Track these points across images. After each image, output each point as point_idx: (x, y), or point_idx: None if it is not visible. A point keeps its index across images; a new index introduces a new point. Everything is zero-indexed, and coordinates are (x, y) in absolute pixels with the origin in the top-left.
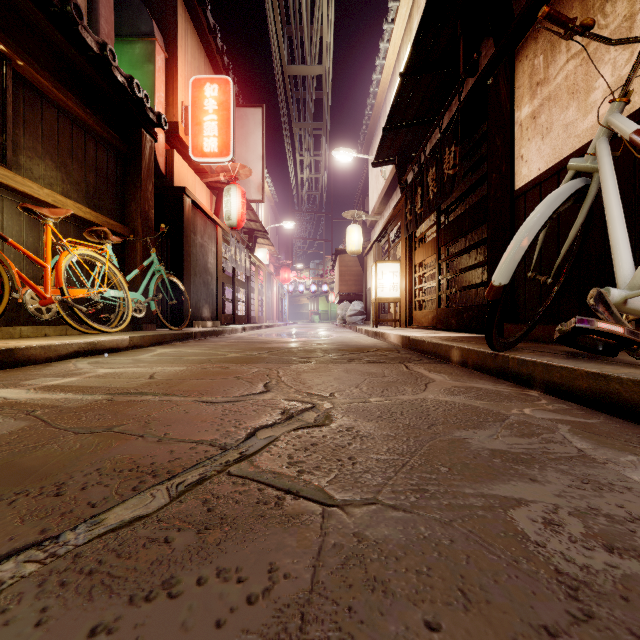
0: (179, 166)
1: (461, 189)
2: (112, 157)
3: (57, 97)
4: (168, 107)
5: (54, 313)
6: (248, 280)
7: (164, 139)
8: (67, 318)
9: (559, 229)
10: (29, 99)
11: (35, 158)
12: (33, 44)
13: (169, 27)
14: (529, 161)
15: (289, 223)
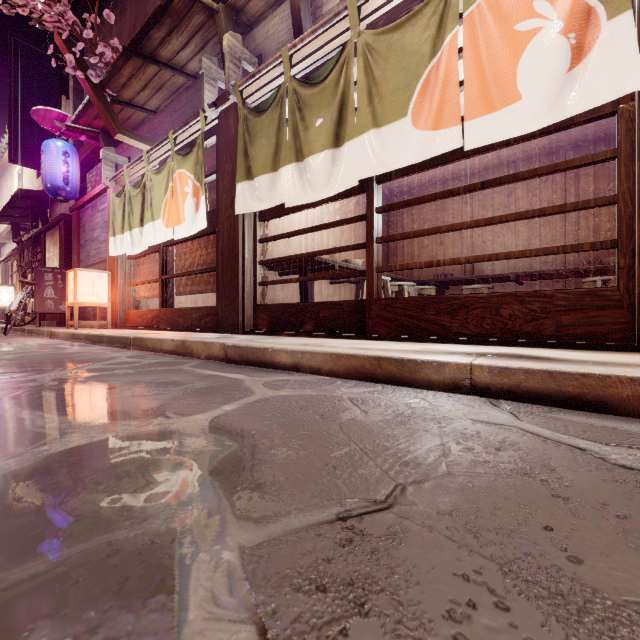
0: None
1: None
2: None
3: None
4: None
5: None
6: None
7: None
8: None
9: None
10: None
11: None
12: None
13: None
14: None
15: None
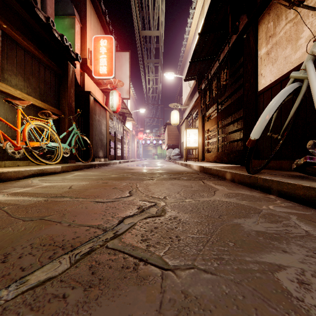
0: (87, 80)
1: (229, 92)
2: (53, 75)
3: (24, 44)
4: (82, 51)
5: (22, 154)
6: (122, 138)
7: (80, 67)
8: (29, 157)
9: (281, 111)
10: (9, 45)
11: (13, 75)
12: (11, 17)
13: (82, 11)
14: (265, 76)
15: (142, 110)
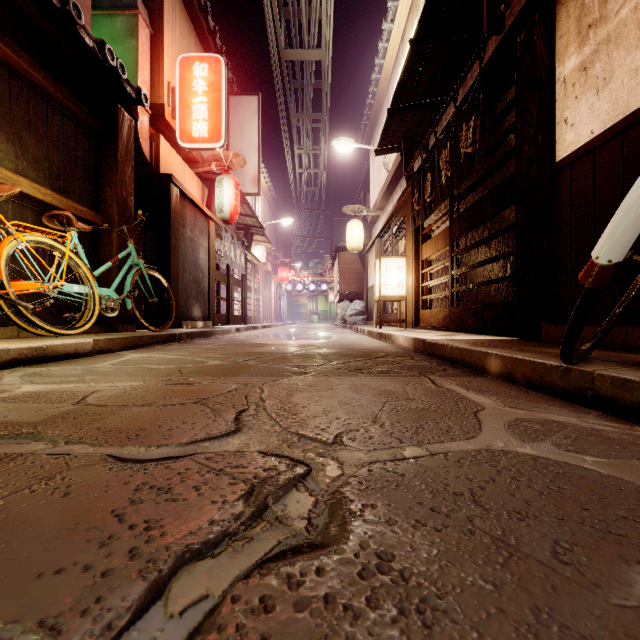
0: (166, 153)
1: (473, 177)
2: (82, 135)
3: (7, 55)
4: (153, 88)
5: None
6: (244, 278)
7: (149, 122)
8: (15, 318)
9: None
10: None
11: None
12: None
13: (154, 1)
14: (577, 124)
15: (287, 220)
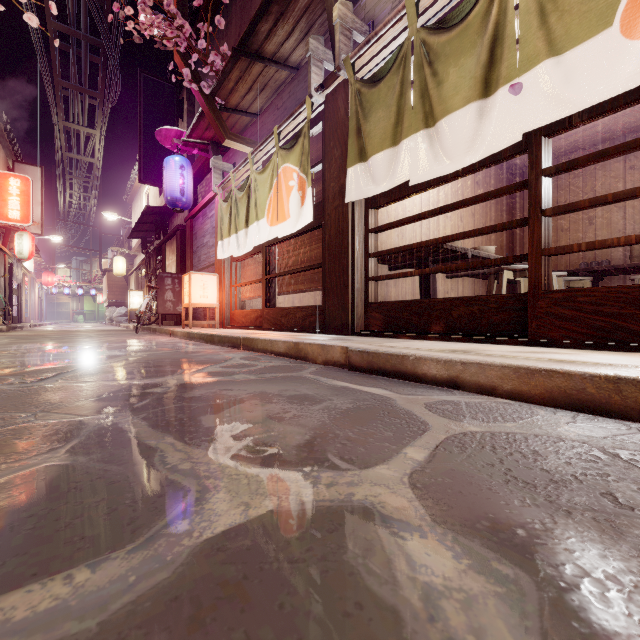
0: None
1: None
2: None
3: None
4: None
5: None
6: (20, 288)
7: None
8: None
9: None
10: None
11: None
12: None
13: None
14: None
15: (57, 237)
